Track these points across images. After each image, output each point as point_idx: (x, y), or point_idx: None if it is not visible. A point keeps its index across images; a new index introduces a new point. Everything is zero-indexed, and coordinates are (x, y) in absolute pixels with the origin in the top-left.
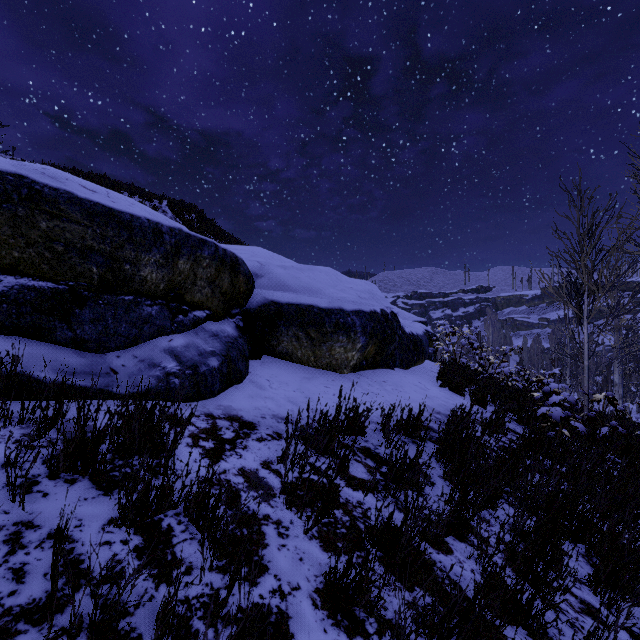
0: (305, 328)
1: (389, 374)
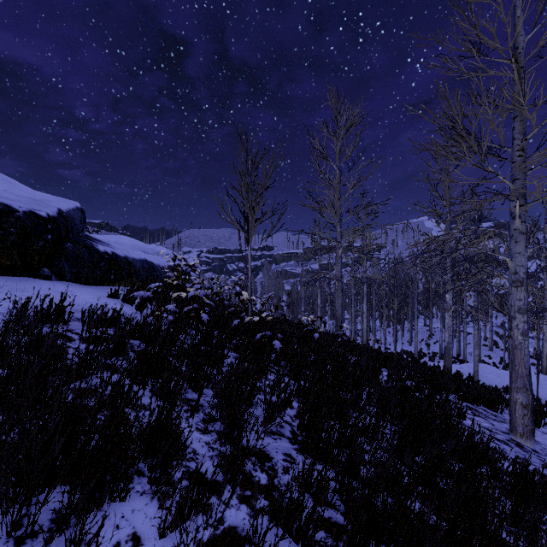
0: None
1: (25, 281)
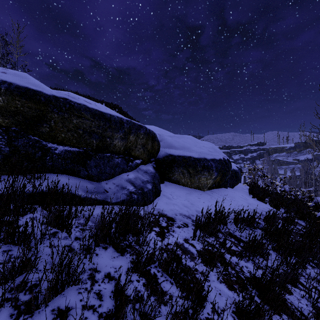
0: (187, 168)
1: (226, 191)
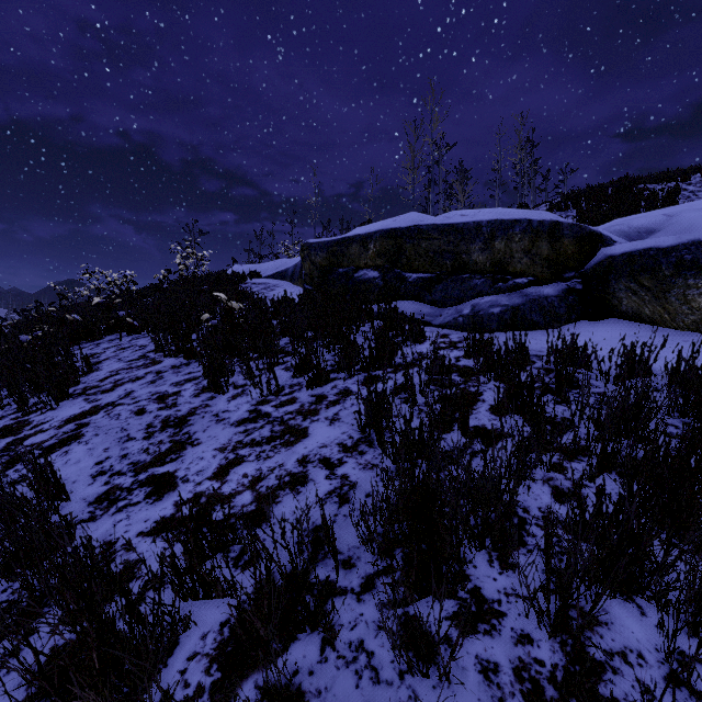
0: (635, 277)
1: None
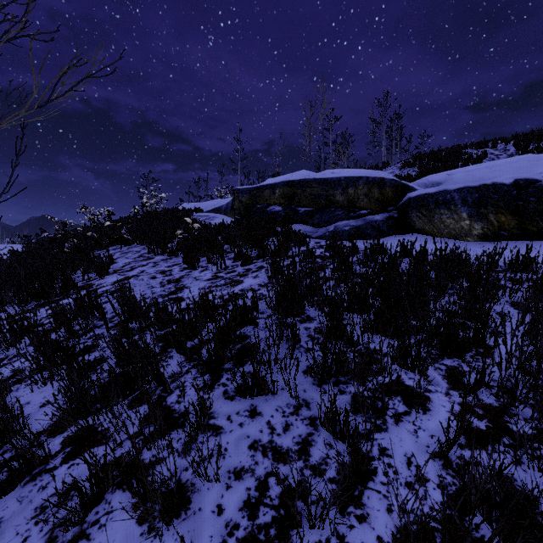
0: (419, 209)
1: None
